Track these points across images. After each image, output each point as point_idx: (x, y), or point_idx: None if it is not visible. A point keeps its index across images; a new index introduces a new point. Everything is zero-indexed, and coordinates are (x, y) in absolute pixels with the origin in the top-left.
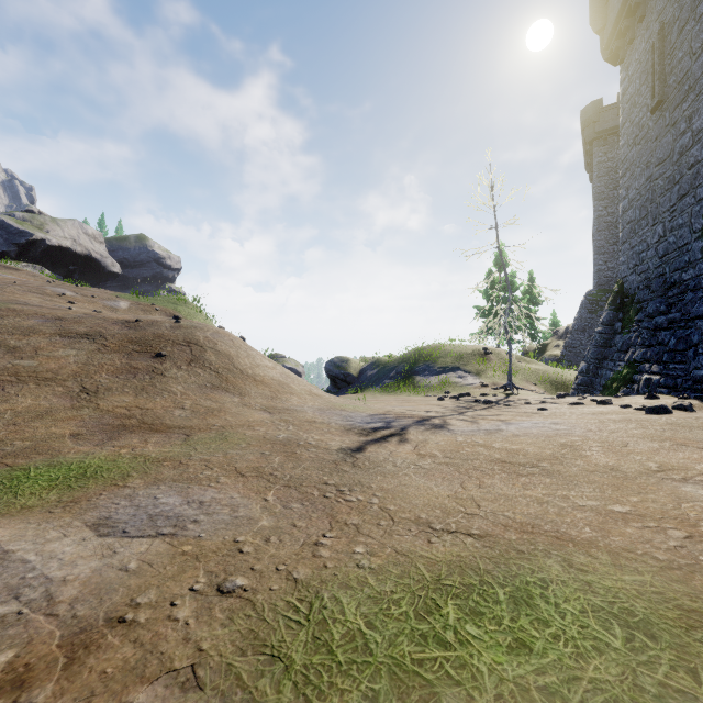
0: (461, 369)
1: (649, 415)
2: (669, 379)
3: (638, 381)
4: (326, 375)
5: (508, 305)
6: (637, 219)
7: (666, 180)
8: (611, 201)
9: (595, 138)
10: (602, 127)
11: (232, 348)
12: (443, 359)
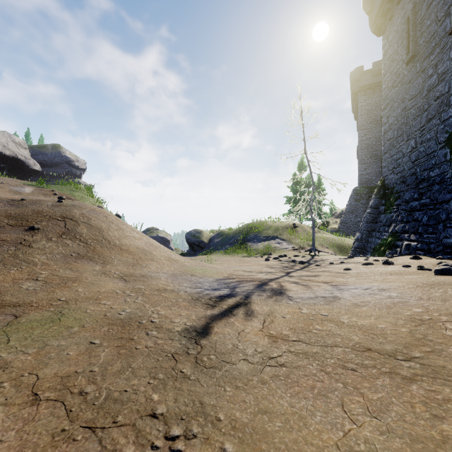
0: (279, 238)
1: (442, 277)
2: (424, 245)
3: (401, 246)
4: (186, 242)
5: (312, 193)
6: (395, 137)
7: (417, 109)
8: (368, 131)
9: (359, 91)
10: (363, 84)
11: (104, 223)
12: (266, 231)
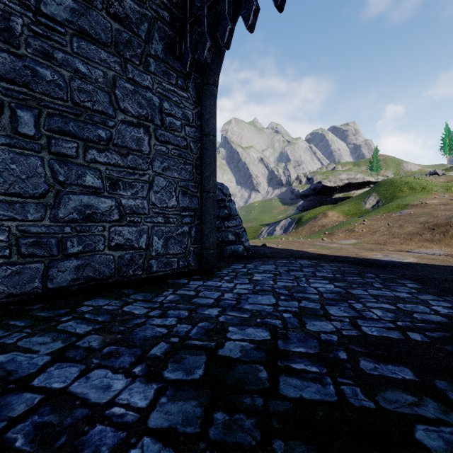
0: None
1: None
2: None
3: None
4: None
5: None
6: None
7: None
8: None
9: None
10: None
11: None
12: None
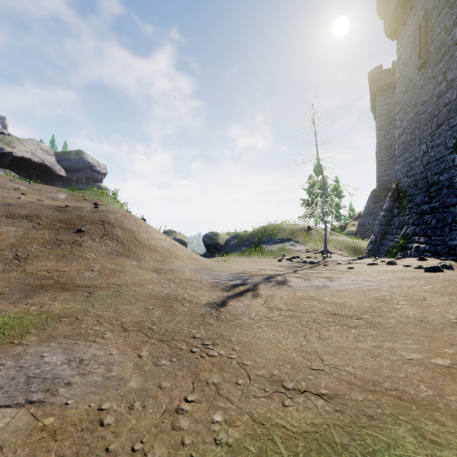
0: (293, 240)
1: (428, 273)
2: (432, 247)
3: (411, 248)
4: (203, 244)
5: (324, 197)
6: (408, 141)
7: (428, 115)
8: (388, 131)
9: (378, 91)
10: (382, 84)
11: (134, 226)
12: (280, 233)
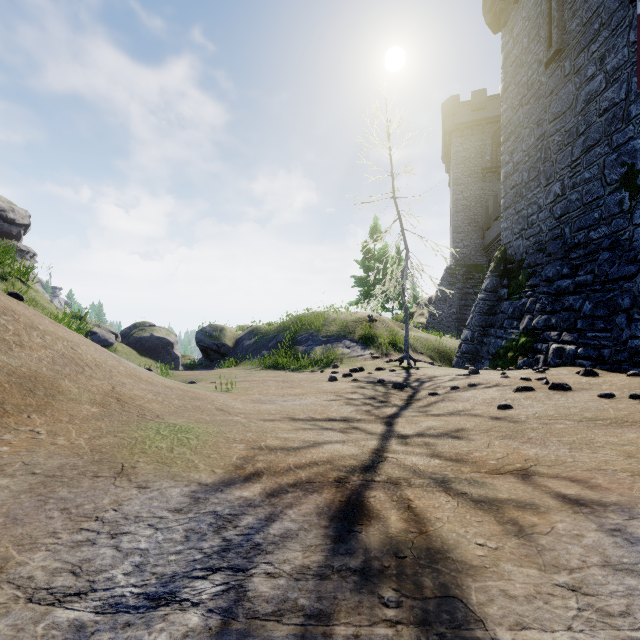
0: (348, 338)
1: None
2: (590, 349)
3: (545, 351)
4: (197, 345)
5: (405, 265)
6: (525, 181)
7: (565, 134)
8: (466, 187)
9: (454, 130)
10: (459, 121)
11: None
12: (327, 327)
